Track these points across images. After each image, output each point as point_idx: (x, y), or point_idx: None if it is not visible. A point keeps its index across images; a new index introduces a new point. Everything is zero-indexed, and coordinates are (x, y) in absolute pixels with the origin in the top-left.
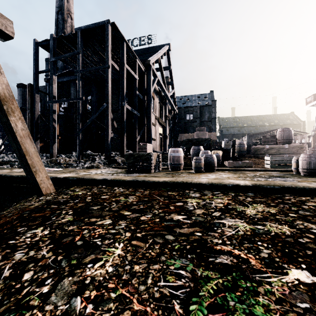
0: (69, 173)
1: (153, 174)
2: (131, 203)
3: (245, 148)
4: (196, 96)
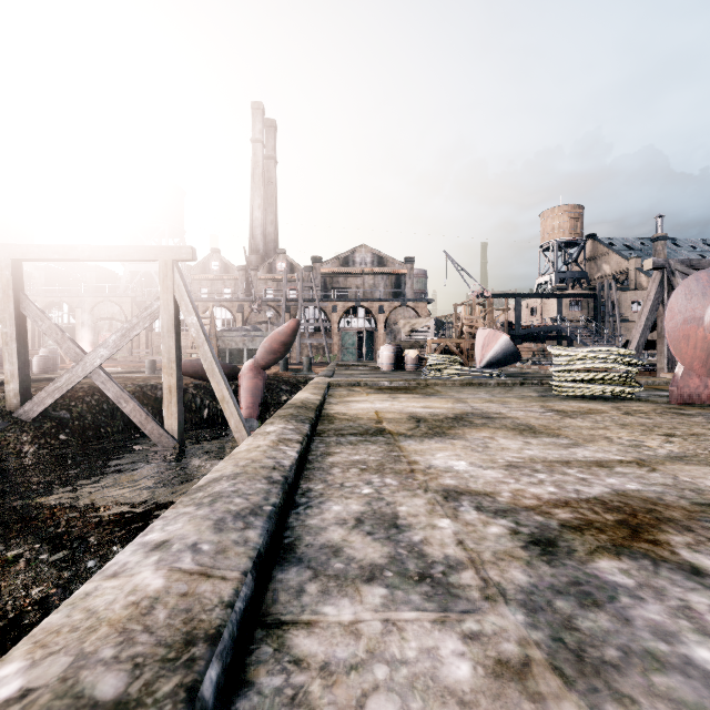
0: None
1: None
2: None
3: None
4: None
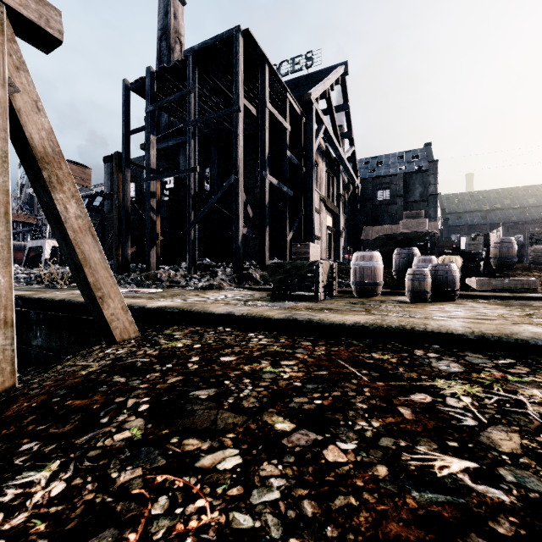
0: (171, 297)
1: (323, 303)
2: (288, 385)
3: (515, 250)
4: (395, 155)
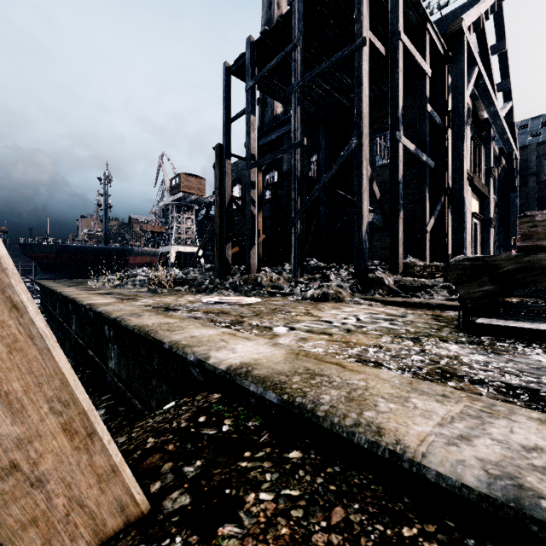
0: (269, 317)
1: None
2: None
3: None
4: None
